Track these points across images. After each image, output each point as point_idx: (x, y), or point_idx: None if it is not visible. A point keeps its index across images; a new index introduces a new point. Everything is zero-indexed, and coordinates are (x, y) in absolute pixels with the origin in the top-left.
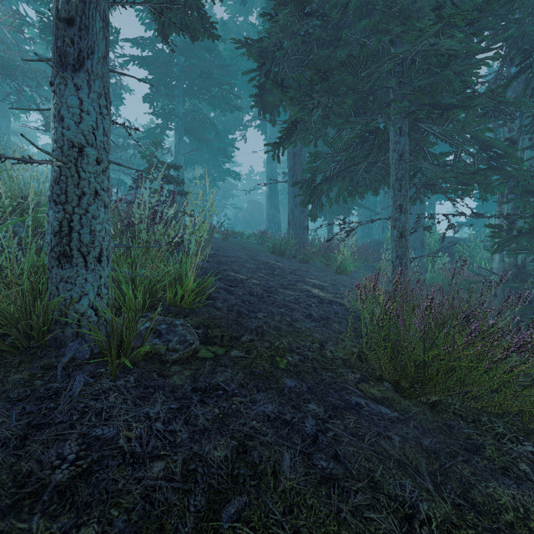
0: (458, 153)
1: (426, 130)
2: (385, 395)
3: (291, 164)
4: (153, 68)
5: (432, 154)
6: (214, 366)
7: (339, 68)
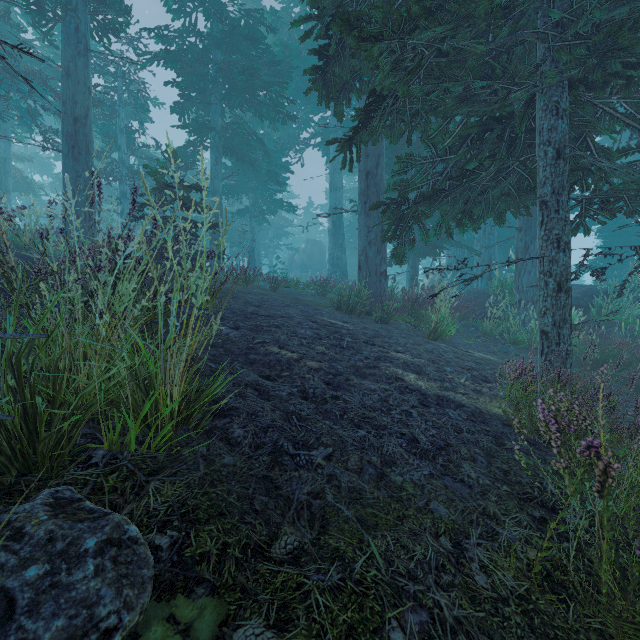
0: None
1: (598, 111)
2: None
3: (363, 187)
4: (181, 65)
5: (603, 153)
6: None
7: None
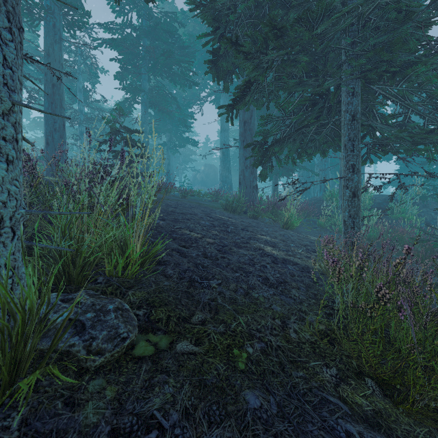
0: (408, 115)
1: (377, 92)
2: (376, 407)
3: (242, 131)
4: (122, 48)
5: (381, 116)
6: (151, 373)
7: (294, 24)
